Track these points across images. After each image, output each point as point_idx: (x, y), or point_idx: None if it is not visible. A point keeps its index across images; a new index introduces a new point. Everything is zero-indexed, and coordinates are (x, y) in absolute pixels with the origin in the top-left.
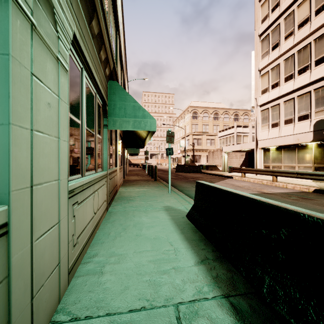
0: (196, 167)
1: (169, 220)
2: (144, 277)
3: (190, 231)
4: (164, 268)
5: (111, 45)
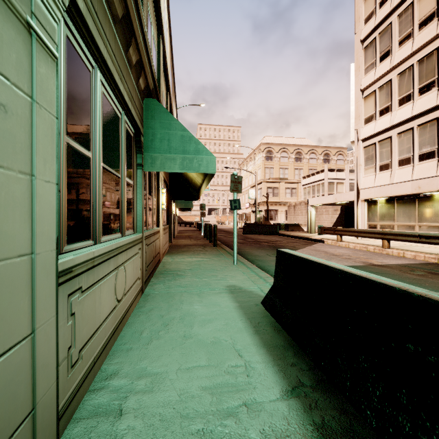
0: (272, 226)
1: (235, 310)
2: (194, 422)
3: (269, 330)
4: (229, 404)
5: (146, 40)
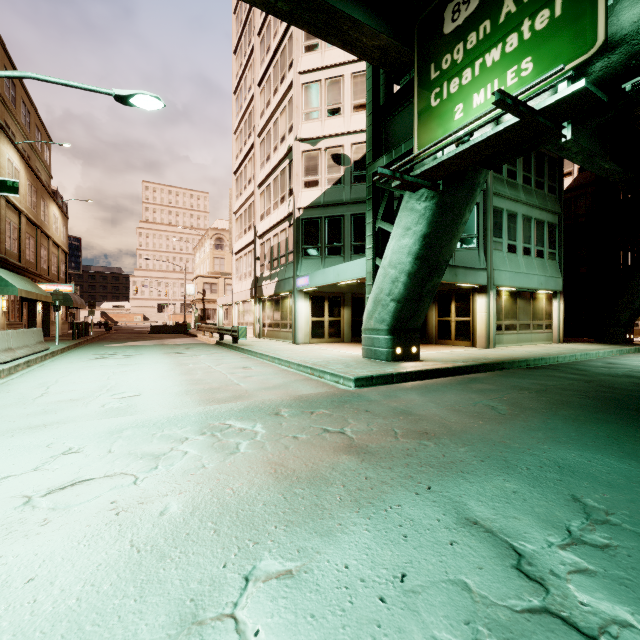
0: (178, 326)
1: None
2: None
3: None
4: None
5: None
